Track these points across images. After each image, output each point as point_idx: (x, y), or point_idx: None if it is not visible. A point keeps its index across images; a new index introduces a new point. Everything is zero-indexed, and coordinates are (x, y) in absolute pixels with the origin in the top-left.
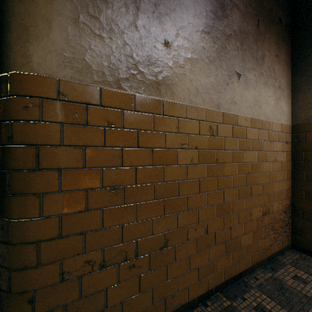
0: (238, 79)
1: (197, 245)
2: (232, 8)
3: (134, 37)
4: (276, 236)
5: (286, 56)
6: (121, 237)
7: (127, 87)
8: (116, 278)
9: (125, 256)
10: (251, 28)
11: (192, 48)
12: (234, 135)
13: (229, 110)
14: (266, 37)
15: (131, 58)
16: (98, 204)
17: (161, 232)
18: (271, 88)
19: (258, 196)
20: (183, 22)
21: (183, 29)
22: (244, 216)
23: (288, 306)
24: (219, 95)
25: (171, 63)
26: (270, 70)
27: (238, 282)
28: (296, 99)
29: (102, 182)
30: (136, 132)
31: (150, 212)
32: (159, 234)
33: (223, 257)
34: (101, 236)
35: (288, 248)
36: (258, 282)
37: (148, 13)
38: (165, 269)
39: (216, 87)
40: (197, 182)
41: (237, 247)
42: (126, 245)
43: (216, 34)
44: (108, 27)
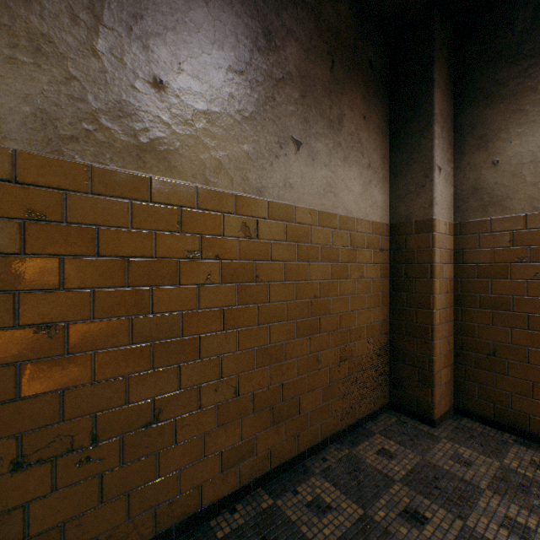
0: (297, 149)
1: (219, 416)
2: (286, 37)
3: (90, 68)
4: (363, 393)
5: (381, 120)
6: (60, 411)
7: (76, 152)
8: (51, 483)
9: (70, 444)
10: (320, 72)
11: (210, 96)
12: (290, 238)
13: (280, 198)
14: (347, 88)
15: (83, 102)
16: (8, 357)
17: (146, 398)
18: (356, 167)
19: (333, 332)
20: (191, 50)
21: (191, 62)
22: (308, 365)
23: (357, 495)
24: (262, 173)
25: (168, 117)
26: (354, 140)
27: (296, 468)
28: (395, 185)
29: (19, 317)
30: (94, 230)
31: (125, 366)
32: (142, 401)
33: (269, 431)
34: (15, 412)
35: (385, 409)
36: (325, 464)
37: (121, 30)
38: (154, 459)
39: (256, 161)
40: (219, 312)
41: (294, 414)
42: (71, 424)
43: (256, 76)
44: (32, 45)
